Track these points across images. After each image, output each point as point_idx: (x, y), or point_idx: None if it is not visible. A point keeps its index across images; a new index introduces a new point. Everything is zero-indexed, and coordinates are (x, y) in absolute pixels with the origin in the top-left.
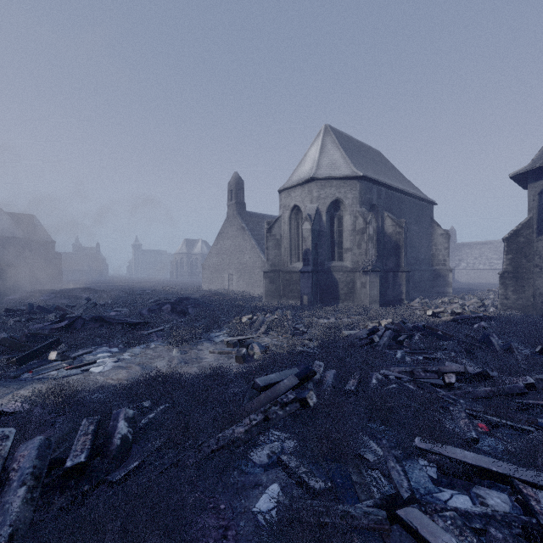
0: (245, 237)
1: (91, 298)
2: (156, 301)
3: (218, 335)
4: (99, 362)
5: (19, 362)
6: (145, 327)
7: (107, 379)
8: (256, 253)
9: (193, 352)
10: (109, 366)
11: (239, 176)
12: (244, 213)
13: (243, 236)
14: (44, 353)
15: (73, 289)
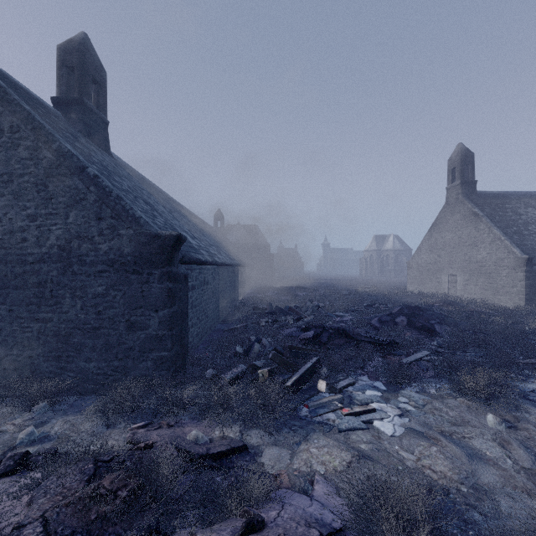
0: (480, 227)
1: (305, 296)
2: (369, 305)
3: (534, 389)
4: (379, 411)
5: (293, 389)
6: (393, 348)
7: (422, 467)
8: (503, 246)
9: (533, 432)
10: (399, 426)
11: (465, 148)
12: (474, 194)
13: (476, 225)
14: (310, 378)
15: (289, 287)
